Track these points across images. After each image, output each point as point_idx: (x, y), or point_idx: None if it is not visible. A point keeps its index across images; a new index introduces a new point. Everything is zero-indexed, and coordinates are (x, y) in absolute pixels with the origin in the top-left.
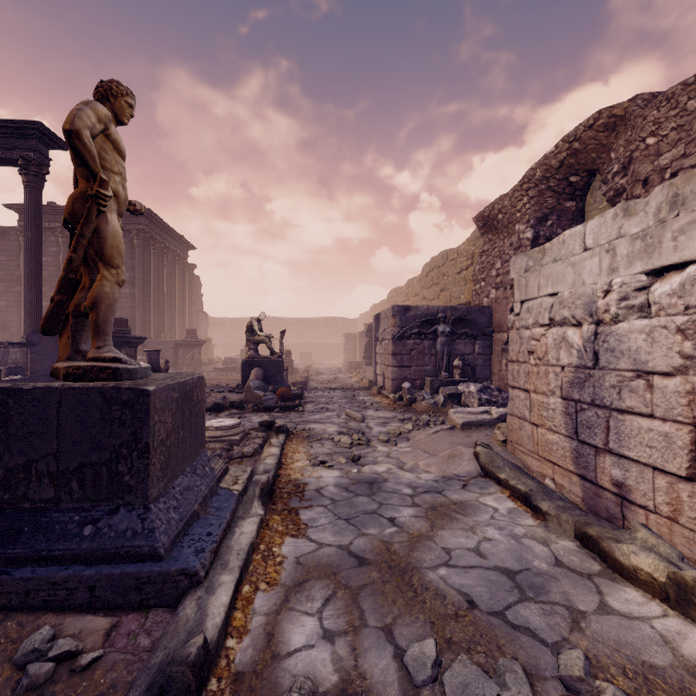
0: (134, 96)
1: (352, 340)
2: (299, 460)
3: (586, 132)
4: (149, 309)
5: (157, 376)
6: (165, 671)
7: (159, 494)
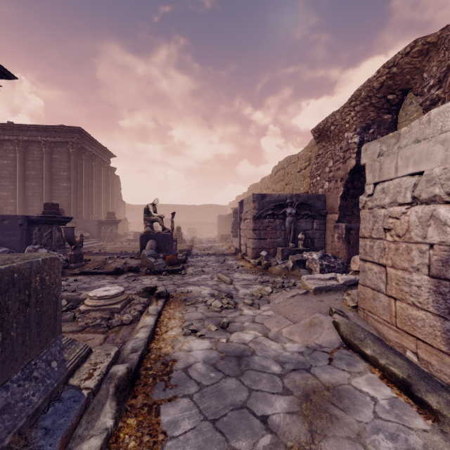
0: None
1: (223, 220)
2: (173, 328)
3: (403, 58)
4: (81, 198)
5: None
6: None
7: None
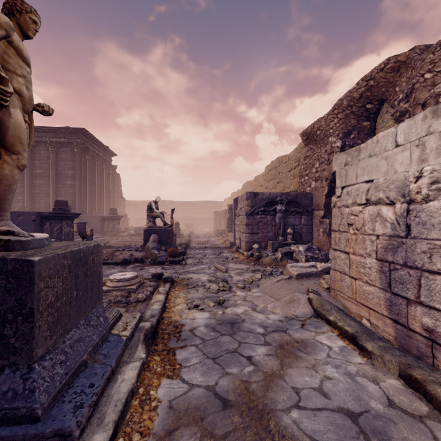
0: (38, 14)
1: (219, 216)
2: (179, 304)
3: (379, 73)
4: (85, 195)
5: (53, 246)
6: None
7: (46, 351)
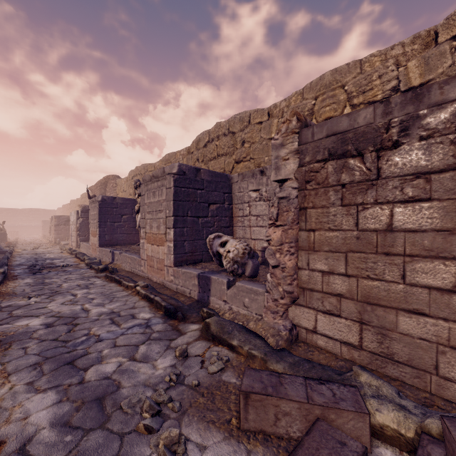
0: None
1: (48, 224)
2: (19, 250)
3: (107, 178)
4: None
5: None
6: (10, 250)
7: None
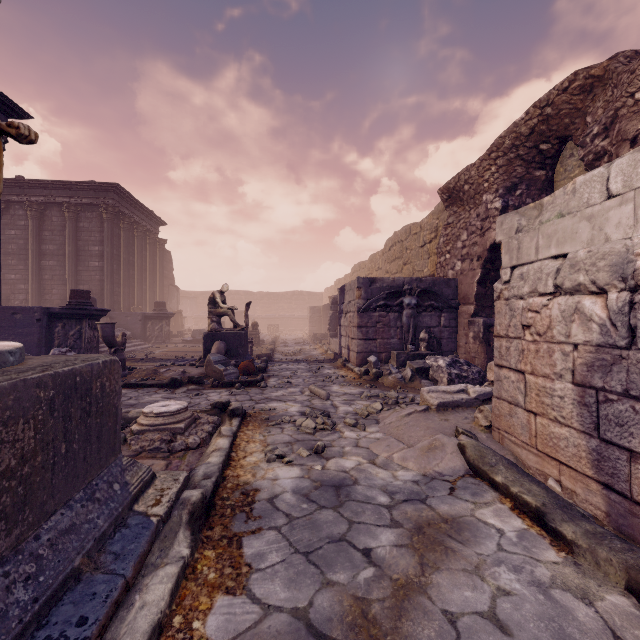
0: None
1: (318, 313)
2: (253, 453)
3: (560, 95)
4: (119, 282)
5: (25, 364)
6: None
7: None
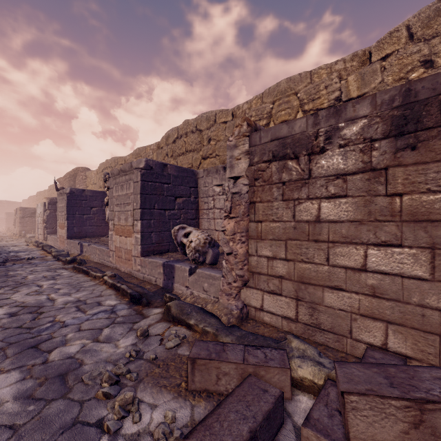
0: None
1: (12, 216)
2: None
3: (76, 170)
4: None
5: None
6: None
7: None
